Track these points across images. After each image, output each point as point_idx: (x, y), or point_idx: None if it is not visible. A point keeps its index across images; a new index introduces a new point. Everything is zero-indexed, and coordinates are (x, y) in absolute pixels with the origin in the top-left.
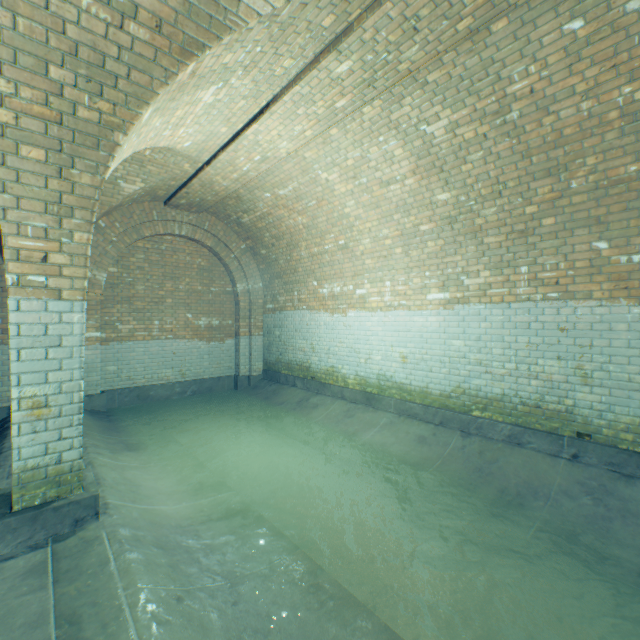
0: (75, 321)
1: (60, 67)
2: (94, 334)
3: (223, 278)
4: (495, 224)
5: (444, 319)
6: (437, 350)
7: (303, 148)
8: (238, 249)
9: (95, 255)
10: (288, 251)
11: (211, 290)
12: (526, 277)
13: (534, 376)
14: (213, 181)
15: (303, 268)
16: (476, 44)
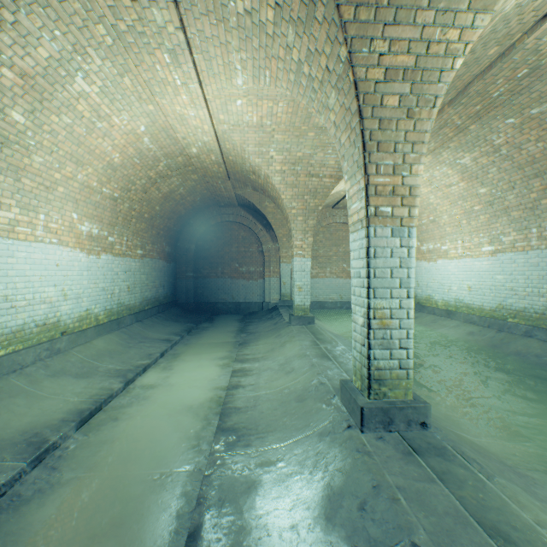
0: (308, 264)
1: (306, 196)
2: None
3: None
4: (514, 204)
5: (491, 263)
6: (487, 282)
7: None
8: None
9: None
10: None
11: None
12: (535, 235)
13: (541, 295)
14: None
15: None
16: (465, 133)
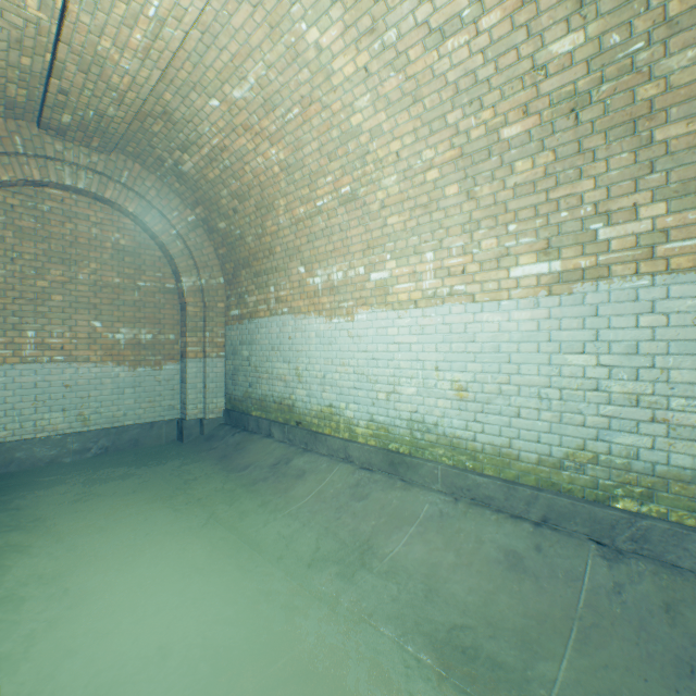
0: None
1: None
2: None
3: (160, 268)
4: (693, 89)
5: (549, 313)
6: (532, 375)
7: None
8: (183, 222)
9: None
10: (259, 219)
11: (138, 285)
12: None
13: None
14: (100, 55)
15: (283, 246)
16: None
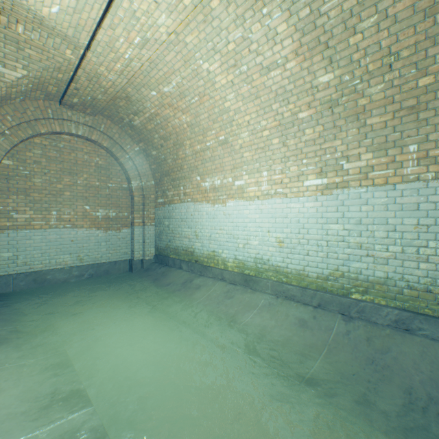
0: None
1: None
2: None
3: (119, 176)
4: (381, 102)
5: (322, 204)
6: (314, 234)
7: (184, 30)
8: (132, 151)
9: None
10: (175, 150)
11: (108, 186)
12: (415, 156)
13: (424, 259)
14: (98, 73)
15: (188, 165)
16: None
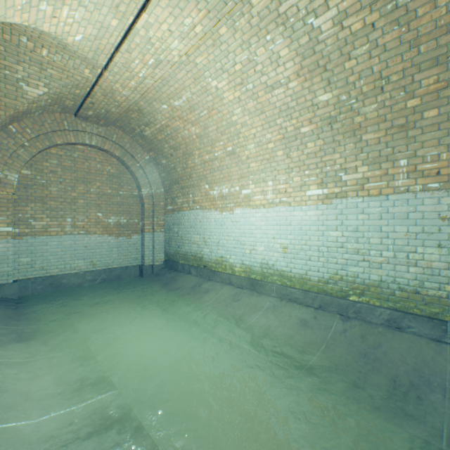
0: None
1: None
2: (6, 229)
3: (130, 184)
4: (375, 121)
5: (322, 213)
6: (316, 241)
7: (194, 52)
8: (143, 159)
9: (5, 157)
10: (184, 160)
11: (119, 193)
12: (405, 170)
13: (413, 263)
14: (113, 89)
15: (197, 174)
16: None
